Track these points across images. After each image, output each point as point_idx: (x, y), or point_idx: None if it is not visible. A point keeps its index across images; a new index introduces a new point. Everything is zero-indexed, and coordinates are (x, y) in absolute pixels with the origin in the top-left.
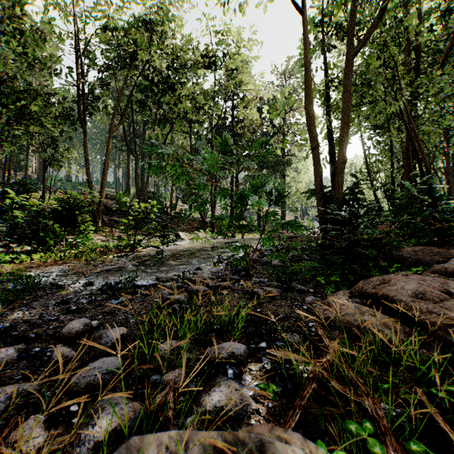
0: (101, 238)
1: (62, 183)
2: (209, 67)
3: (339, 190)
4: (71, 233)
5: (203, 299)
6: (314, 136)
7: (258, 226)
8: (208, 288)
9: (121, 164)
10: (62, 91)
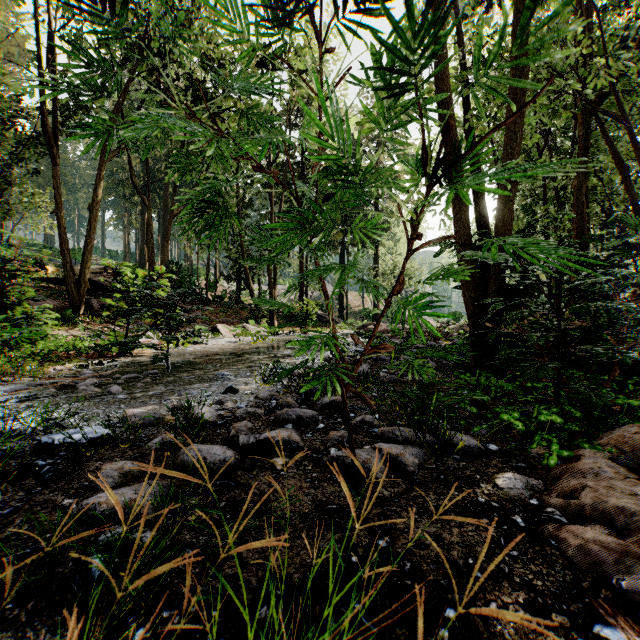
0: (77, 334)
1: (37, 250)
2: (266, 67)
3: (506, 234)
4: (21, 324)
5: (216, 490)
6: (454, 138)
7: (340, 317)
8: (235, 450)
9: (133, 223)
10: (34, 106)
